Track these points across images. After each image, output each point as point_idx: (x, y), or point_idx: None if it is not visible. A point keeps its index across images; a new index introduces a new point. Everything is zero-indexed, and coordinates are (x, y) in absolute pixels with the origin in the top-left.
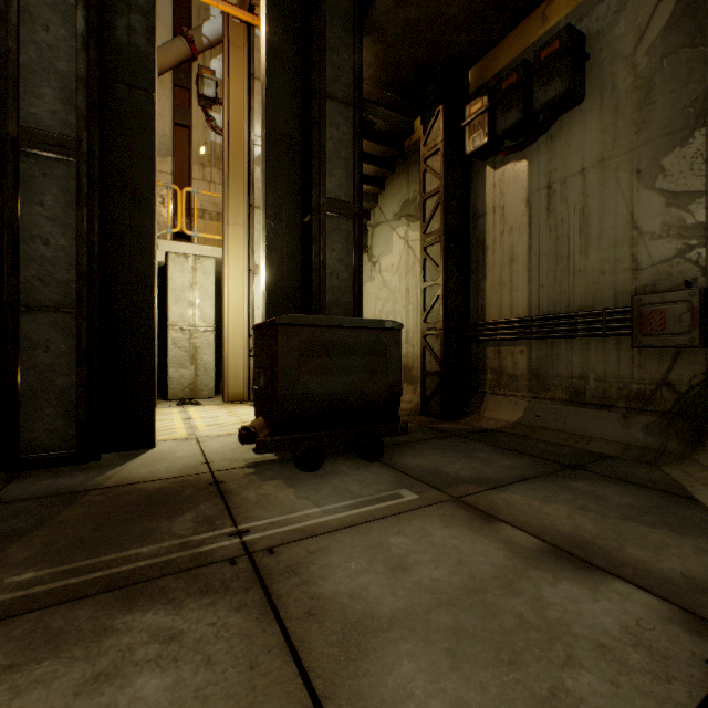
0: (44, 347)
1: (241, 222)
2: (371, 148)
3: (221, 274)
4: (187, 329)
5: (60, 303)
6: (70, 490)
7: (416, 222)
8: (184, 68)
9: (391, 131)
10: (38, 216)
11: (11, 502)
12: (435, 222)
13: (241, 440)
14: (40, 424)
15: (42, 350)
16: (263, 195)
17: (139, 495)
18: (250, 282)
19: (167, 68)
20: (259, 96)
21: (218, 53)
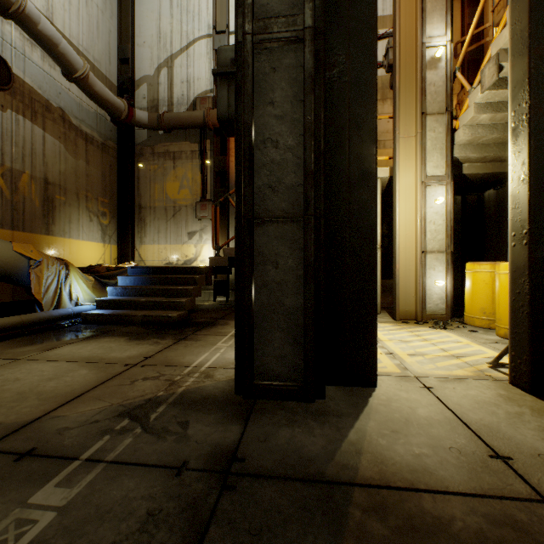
0: (273, 263)
1: (412, 134)
2: None
3: None
4: None
5: (287, 212)
6: (318, 471)
7: None
8: None
9: None
10: (268, 117)
11: (256, 478)
12: None
13: None
14: (270, 348)
15: (271, 265)
16: (519, 32)
17: None
18: (421, 195)
19: None
20: None
21: None
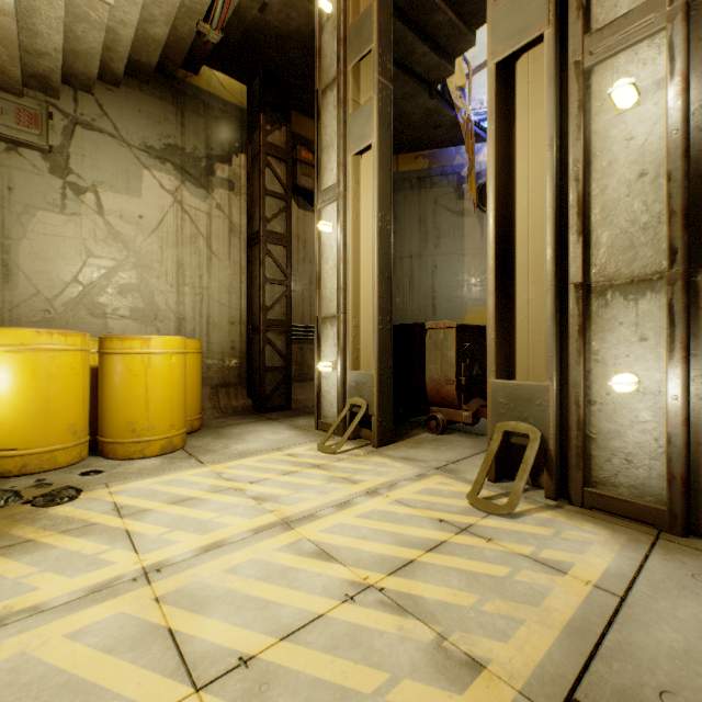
0: None
1: None
2: (174, 43)
3: None
4: None
5: None
6: None
7: (200, 189)
8: None
9: (195, 51)
10: None
11: None
12: (278, 225)
13: None
14: None
15: None
16: (386, 156)
17: None
18: None
19: None
20: None
21: None
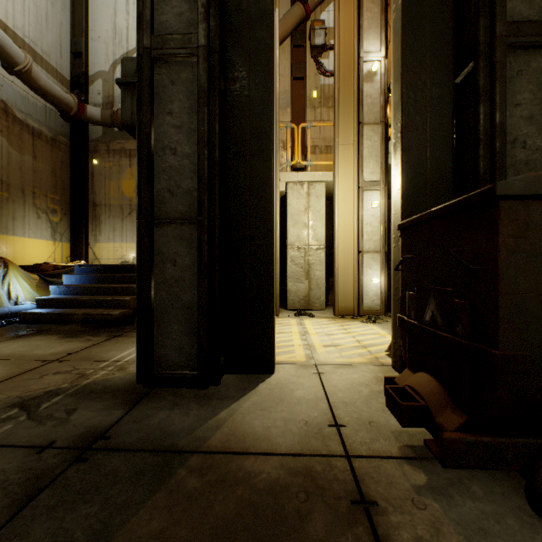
0: (172, 261)
1: (350, 141)
2: None
3: (329, 200)
4: (302, 247)
5: (185, 214)
6: (172, 443)
7: None
8: (299, 30)
9: None
10: (167, 126)
11: (111, 451)
12: None
13: (397, 416)
14: (169, 340)
15: (171, 263)
16: (396, 61)
17: (242, 496)
18: (359, 199)
19: (286, 34)
20: (367, 12)
21: (326, 6)
